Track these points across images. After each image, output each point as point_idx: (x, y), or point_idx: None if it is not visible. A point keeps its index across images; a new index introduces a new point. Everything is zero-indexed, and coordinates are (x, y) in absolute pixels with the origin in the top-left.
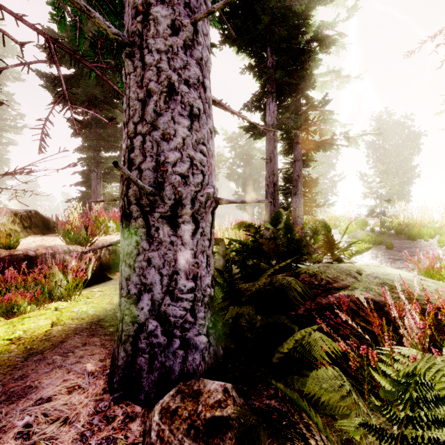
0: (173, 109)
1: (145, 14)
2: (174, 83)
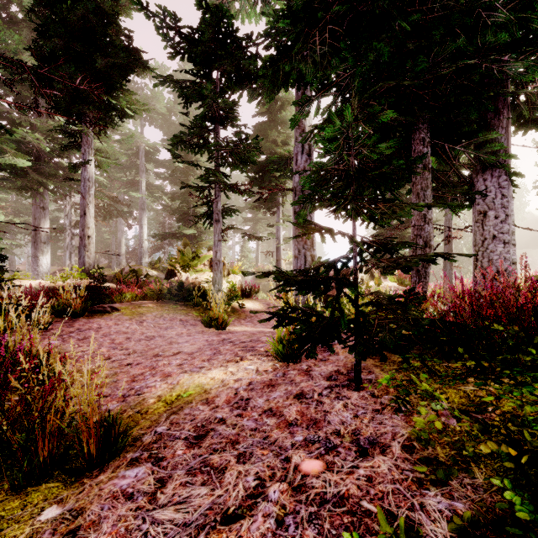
0: (497, 242)
1: (486, 214)
2: (497, 234)
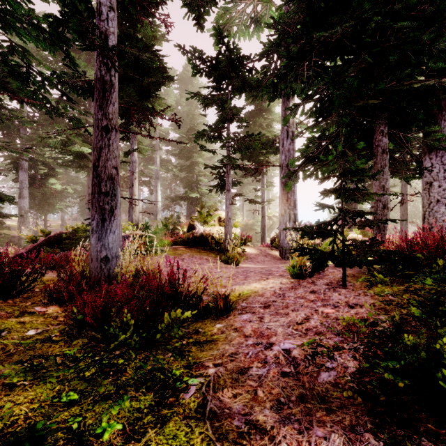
0: (440, 205)
1: (431, 184)
2: (440, 199)
